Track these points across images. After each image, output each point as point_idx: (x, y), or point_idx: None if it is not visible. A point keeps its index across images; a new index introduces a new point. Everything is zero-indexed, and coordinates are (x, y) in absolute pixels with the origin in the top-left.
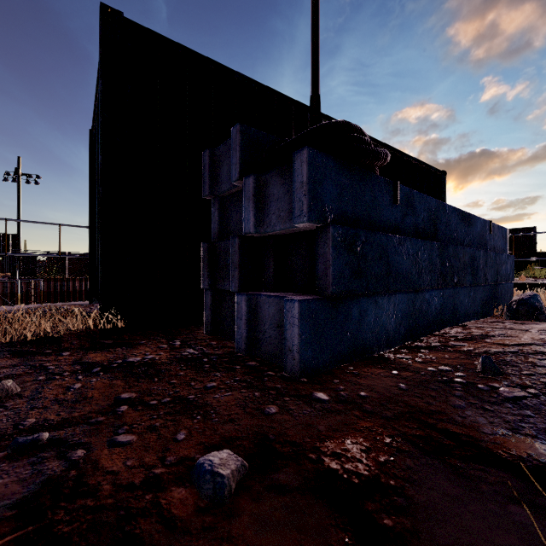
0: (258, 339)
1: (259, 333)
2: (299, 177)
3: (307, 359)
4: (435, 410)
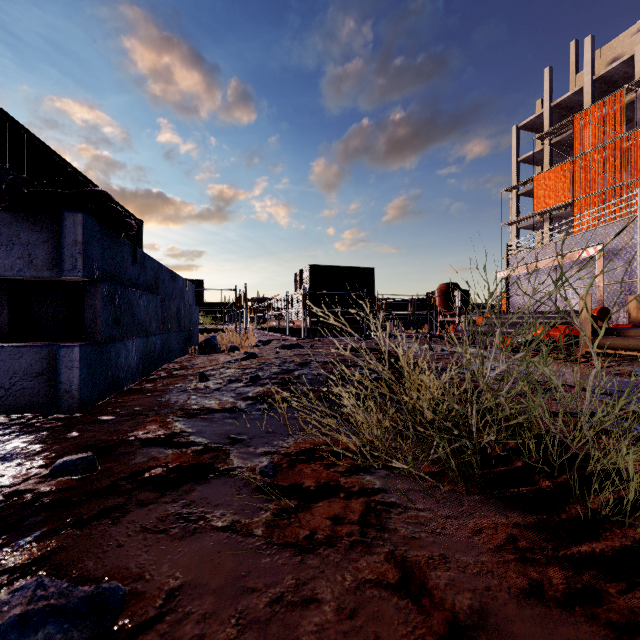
0: None
1: (0, 389)
2: (72, 235)
3: (85, 396)
4: (184, 403)
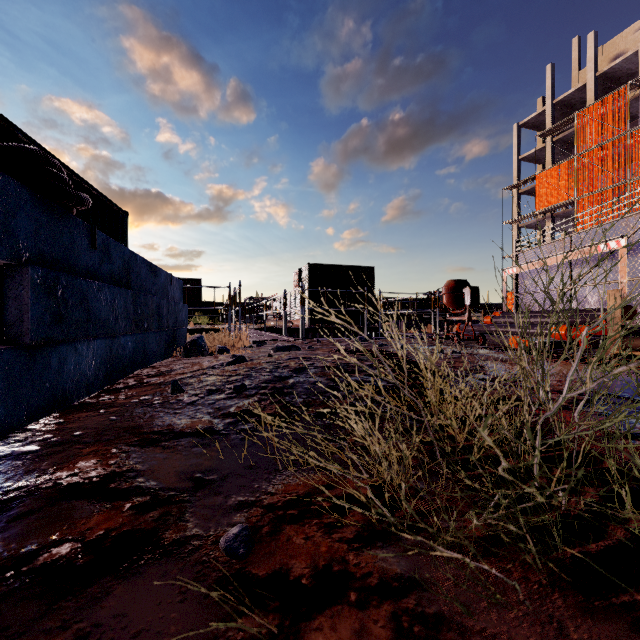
0: None
1: None
2: None
3: None
4: (144, 424)
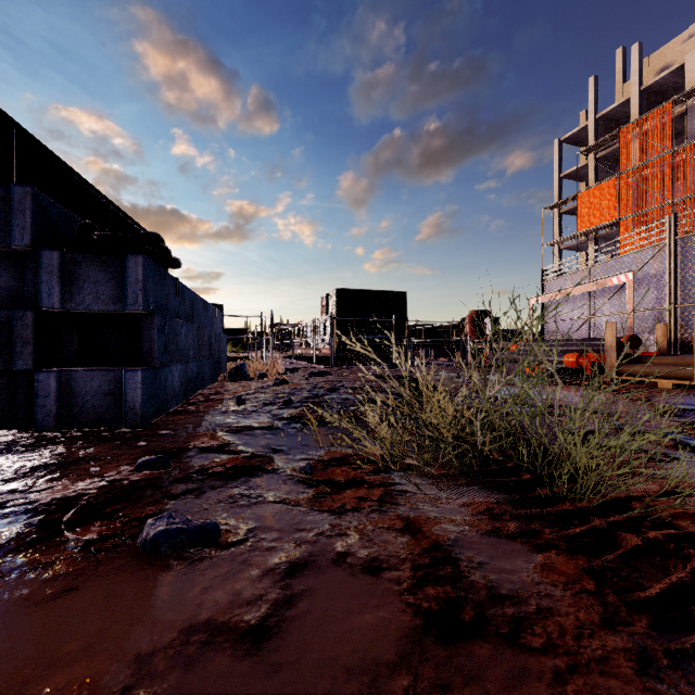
0: (72, 414)
1: (75, 407)
2: (134, 274)
3: (145, 413)
4: (227, 422)
